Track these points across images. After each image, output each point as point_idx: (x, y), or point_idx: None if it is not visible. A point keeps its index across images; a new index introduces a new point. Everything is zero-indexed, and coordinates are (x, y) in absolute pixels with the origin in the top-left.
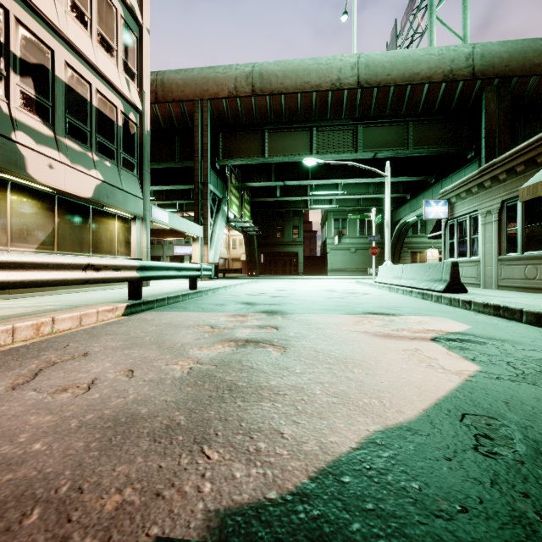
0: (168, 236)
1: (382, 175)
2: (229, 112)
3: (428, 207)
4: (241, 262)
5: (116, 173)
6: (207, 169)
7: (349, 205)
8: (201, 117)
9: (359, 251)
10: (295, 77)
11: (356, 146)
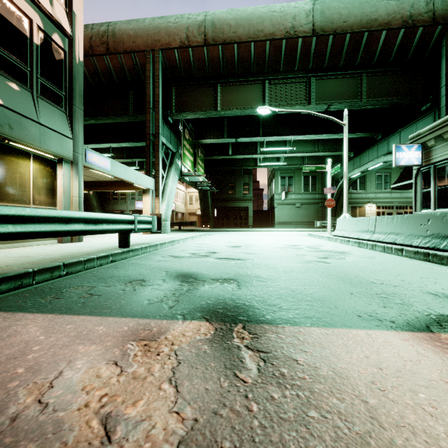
0: (119, 189)
1: (330, 132)
2: (181, 63)
3: (400, 153)
4: (197, 216)
5: (28, 100)
6: (159, 121)
7: (295, 163)
8: (153, 69)
9: (304, 206)
10: (248, 25)
11: (308, 99)
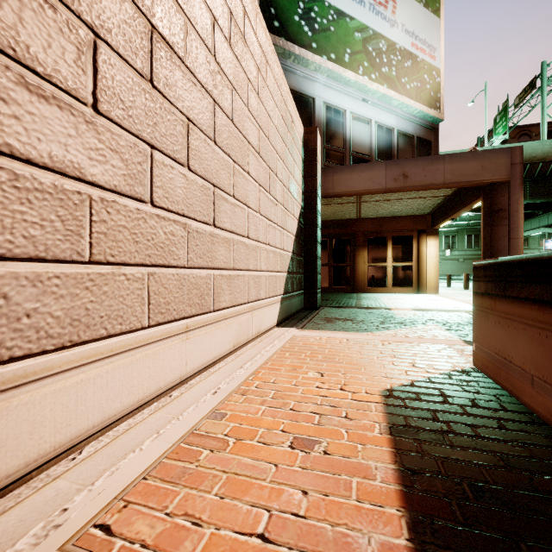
0: None
1: None
2: None
3: (547, 243)
4: None
5: None
6: None
7: (459, 225)
8: None
9: (466, 261)
10: None
11: None
